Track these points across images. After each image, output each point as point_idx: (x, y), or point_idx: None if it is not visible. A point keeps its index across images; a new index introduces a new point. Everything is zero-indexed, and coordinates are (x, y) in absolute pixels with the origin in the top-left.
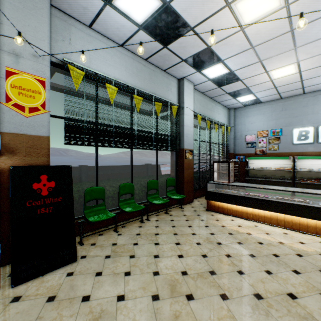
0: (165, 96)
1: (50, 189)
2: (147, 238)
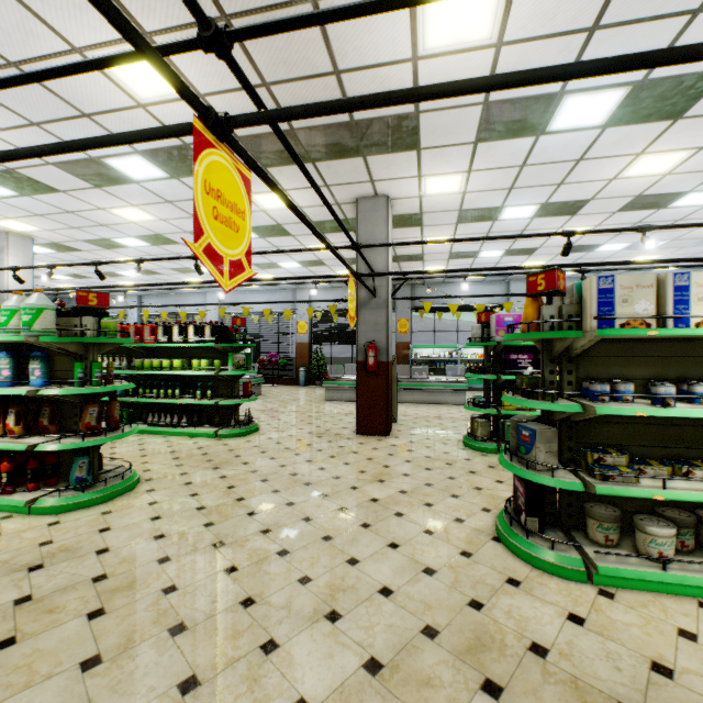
0: None
1: None
2: None
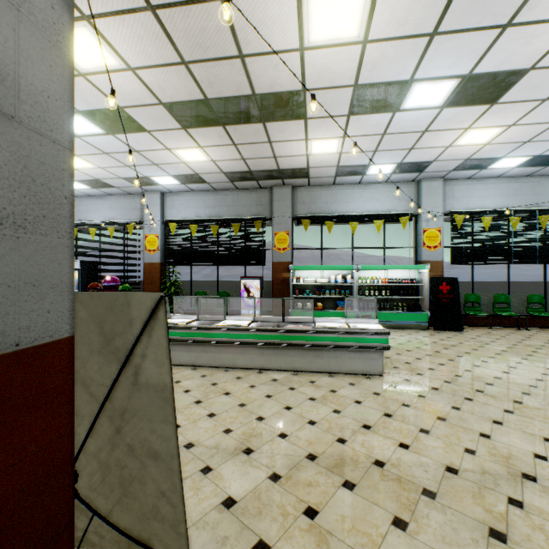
0: None
1: (447, 290)
2: (519, 335)
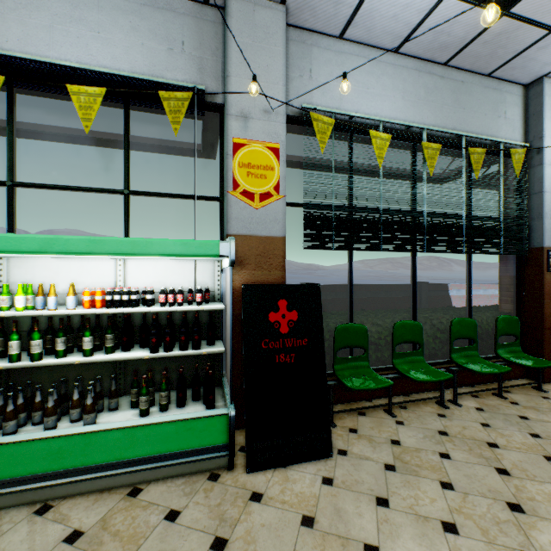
0: (489, 131)
1: (291, 323)
2: (469, 450)
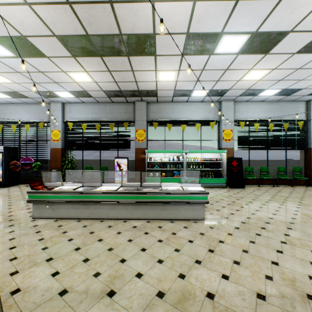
0: (292, 116)
1: (236, 164)
2: (274, 190)
